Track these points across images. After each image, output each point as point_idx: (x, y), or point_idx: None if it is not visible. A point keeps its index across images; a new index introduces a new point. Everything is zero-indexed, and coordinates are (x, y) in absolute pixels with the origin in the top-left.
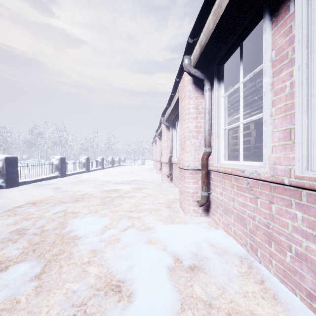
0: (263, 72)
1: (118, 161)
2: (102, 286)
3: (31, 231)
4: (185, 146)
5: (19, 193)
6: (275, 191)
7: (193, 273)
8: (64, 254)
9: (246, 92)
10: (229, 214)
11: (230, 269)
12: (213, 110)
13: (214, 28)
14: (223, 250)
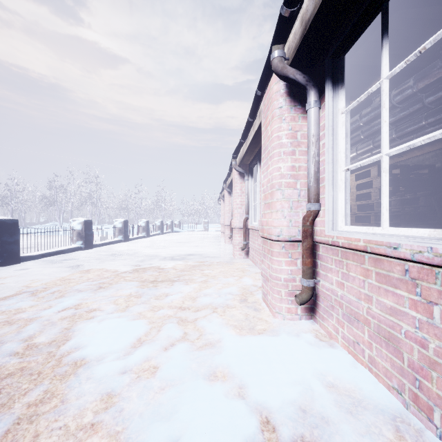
0: None
1: (170, 225)
2: None
3: (8, 348)
4: (273, 202)
5: (16, 275)
6: None
7: None
8: (51, 401)
9: (372, 112)
10: (358, 323)
11: None
12: (322, 139)
13: None
14: (354, 399)
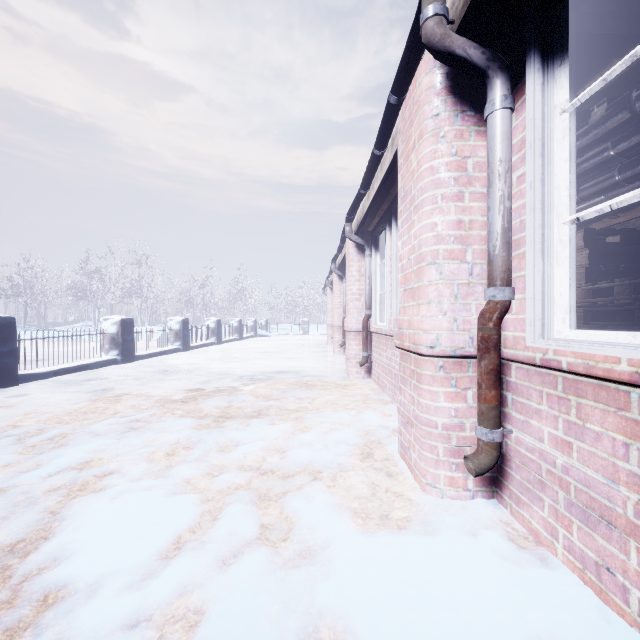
0: None
1: (253, 326)
2: None
3: None
4: (422, 286)
5: (5, 405)
6: None
7: None
8: None
9: (590, 131)
10: (610, 529)
11: None
12: (517, 168)
13: None
14: None
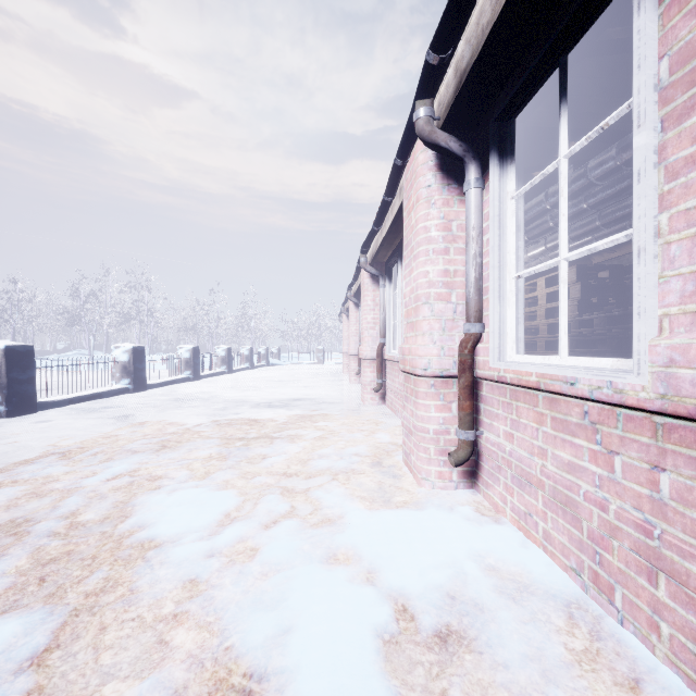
0: (635, 119)
1: (265, 355)
2: (203, 692)
3: (45, 527)
4: (418, 321)
5: (34, 430)
6: (671, 439)
7: (446, 653)
8: (116, 590)
9: None
10: (530, 487)
11: (544, 642)
12: (486, 233)
13: (494, 19)
14: (519, 584)
